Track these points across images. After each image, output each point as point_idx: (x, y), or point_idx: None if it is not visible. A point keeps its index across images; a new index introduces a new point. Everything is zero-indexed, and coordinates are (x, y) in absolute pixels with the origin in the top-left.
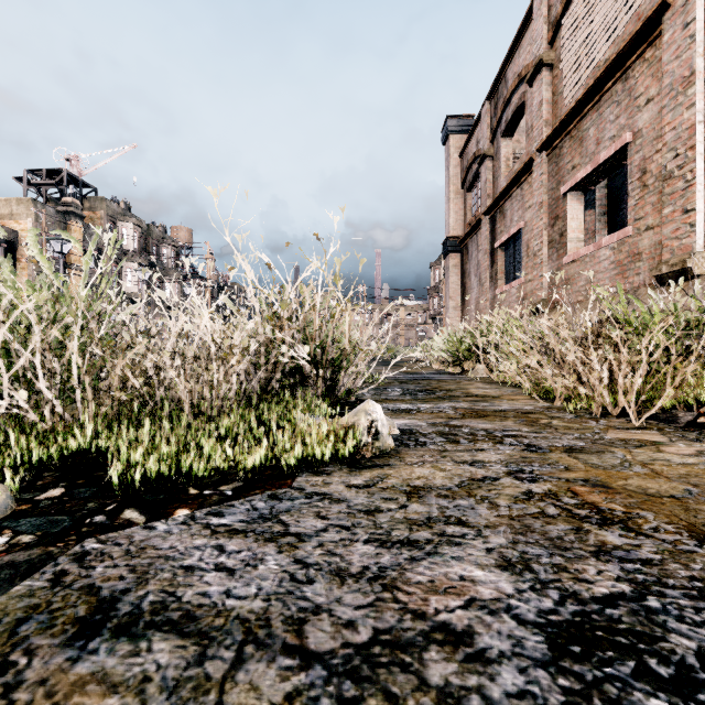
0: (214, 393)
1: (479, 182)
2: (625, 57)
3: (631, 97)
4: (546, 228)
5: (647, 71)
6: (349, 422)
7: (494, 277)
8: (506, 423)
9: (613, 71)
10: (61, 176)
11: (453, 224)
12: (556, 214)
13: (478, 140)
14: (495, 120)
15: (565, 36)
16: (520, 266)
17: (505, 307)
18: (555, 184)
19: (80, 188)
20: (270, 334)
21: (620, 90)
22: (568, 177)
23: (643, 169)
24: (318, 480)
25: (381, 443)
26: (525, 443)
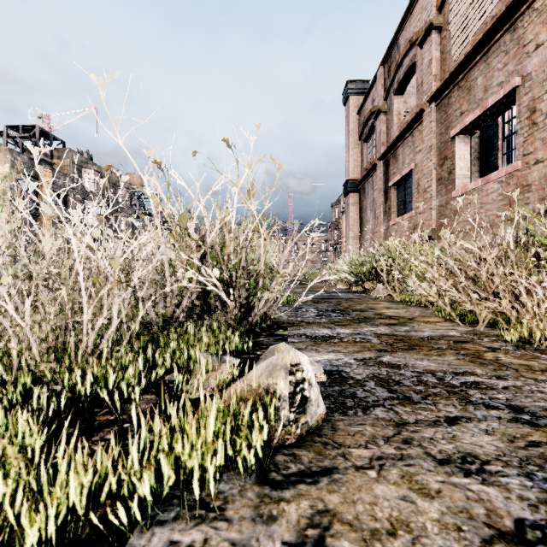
0: (83, 332)
1: (374, 134)
2: (514, 9)
3: (520, 45)
4: (436, 168)
5: (536, 19)
6: (261, 384)
7: (387, 211)
8: (448, 359)
9: (501, 23)
10: (34, 131)
11: (352, 169)
12: (445, 155)
13: (373, 99)
14: (388, 81)
15: (453, 1)
16: (411, 201)
17: (400, 235)
18: (444, 129)
19: (50, 141)
20: (172, 255)
21: (508, 40)
22: (457, 123)
23: (533, 108)
24: (193, 546)
25: (309, 415)
26: (504, 402)
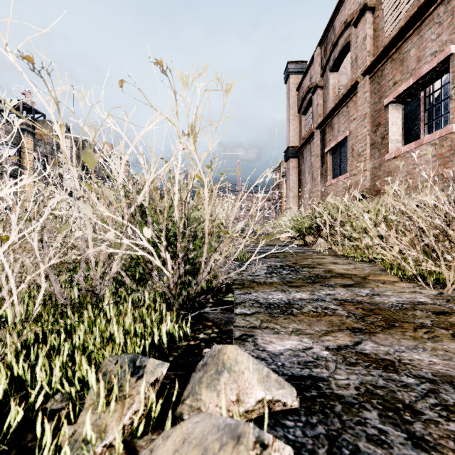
0: None
1: (311, 107)
2: None
3: (454, 15)
4: (369, 134)
5: None
6: None
7: (324, 173)
8: (450, 349)
9: None
10: (18, 105)
11: (292, 137)
12: (378, 122)
13: (311, 76)
14: (324, 60)
15: None
16: (345, 164)
17: (337, 194)
18: (377, 99)
19: (33, 114)
20: (86, 210)
21: (442, 12)
22: (390, 92)
23: None
24: None
25: None
26: None
